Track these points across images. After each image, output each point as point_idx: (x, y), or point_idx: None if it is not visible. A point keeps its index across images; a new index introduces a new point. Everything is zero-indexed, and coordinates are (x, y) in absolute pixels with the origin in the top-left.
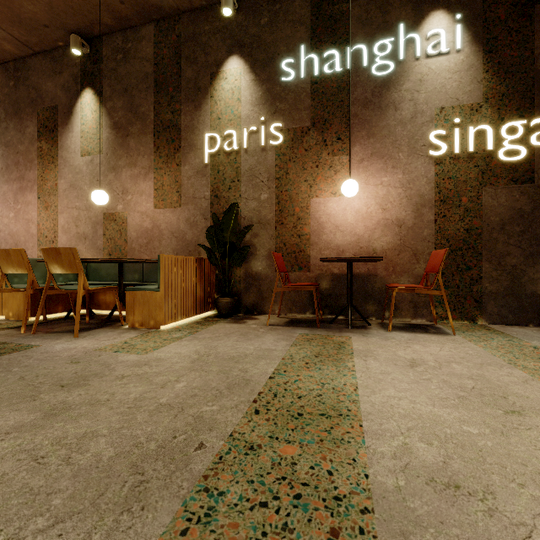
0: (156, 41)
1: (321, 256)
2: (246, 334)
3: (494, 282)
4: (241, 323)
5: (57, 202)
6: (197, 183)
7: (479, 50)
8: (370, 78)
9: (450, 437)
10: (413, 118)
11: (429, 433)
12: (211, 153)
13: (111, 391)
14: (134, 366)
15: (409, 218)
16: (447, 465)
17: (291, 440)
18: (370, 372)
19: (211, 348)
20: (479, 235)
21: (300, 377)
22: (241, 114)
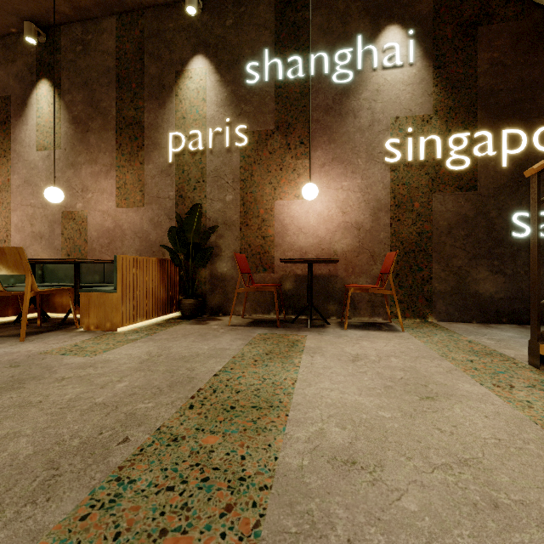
0: (118, 35)
1: (285, 257)
2: (205, 335)
3: (442, 282)
4: (203, 324)
5: (10, 198)
6: (162, 182)
7: (430, 65)
8: (331, 85)
9: (364, 421)
10: (371, 126)
11: (347, 419)
12: (176, 153)
13: (47, 393)
14: (78, 368)
15: (367, 222)
16: (352, 445)
17: (216, 431)
18: (313, 367)
19: (164, 348)
20: (430, 239)
21: (245, 374)
22: (206, 114)
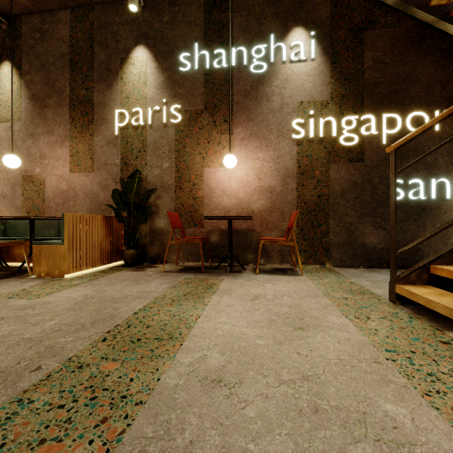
0: (72, 26)
1: (212, 215)
2: (139, 280)
3: (337, 235)
4: (141, 271)
5: None
6: (109, 152)
7: (327, 60)
8: (249, 74)
9: (242, 348)
10: (281, 108)
11: (229, 346)
12: (121, 127)
13: None
14: (19, 309)
15: (278, 186)
16: (224, 367)
17: (117, 359)
18: (218, 305)
19: (100, 291)
20: (327, 200)
21: (160, 312)
22: (147, 95)
